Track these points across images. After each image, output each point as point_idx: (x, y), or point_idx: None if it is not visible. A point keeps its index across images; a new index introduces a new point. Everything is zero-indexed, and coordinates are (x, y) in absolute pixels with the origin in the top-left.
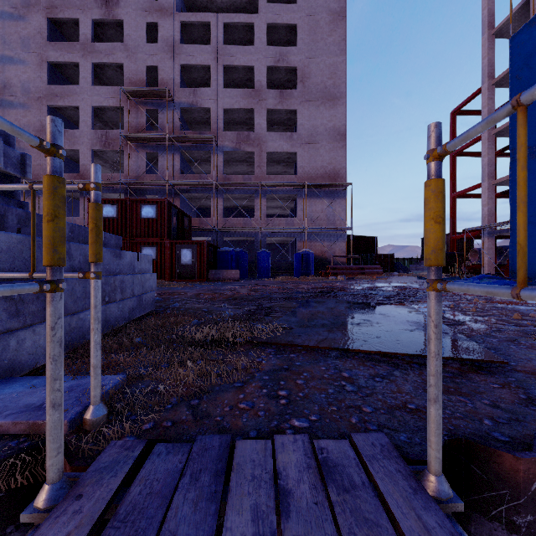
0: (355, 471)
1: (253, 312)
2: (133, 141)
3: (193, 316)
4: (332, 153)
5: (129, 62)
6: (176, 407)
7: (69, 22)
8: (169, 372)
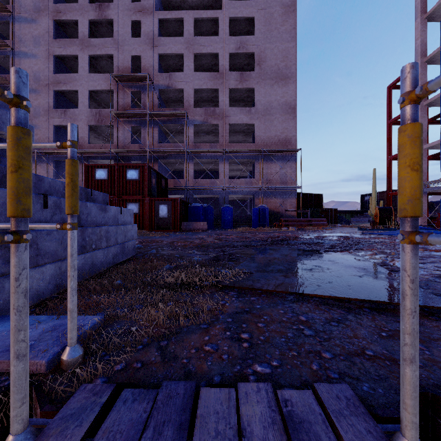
0: (322, 430)
1: (218, 258)
2: (121, 118)
3: (167, 261)
4: (285, 124)
5: (117, 53)
6: (146, 348)
7: (70, 22)
8: (142, 313)
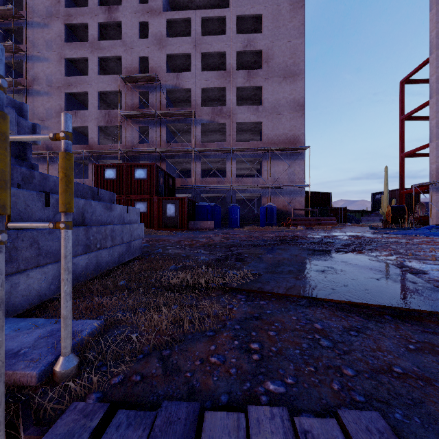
0: None
1: (225, 258)
2: (129, 118)
3: (173, 261)
4: (293, 122)
5: (126, 55)
6: (147, 357)
7: (81, 26)
8: (145, 317)
